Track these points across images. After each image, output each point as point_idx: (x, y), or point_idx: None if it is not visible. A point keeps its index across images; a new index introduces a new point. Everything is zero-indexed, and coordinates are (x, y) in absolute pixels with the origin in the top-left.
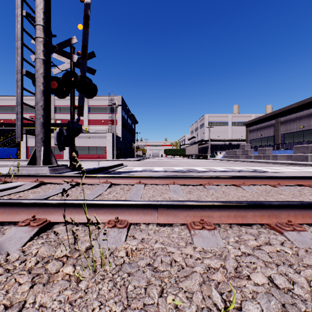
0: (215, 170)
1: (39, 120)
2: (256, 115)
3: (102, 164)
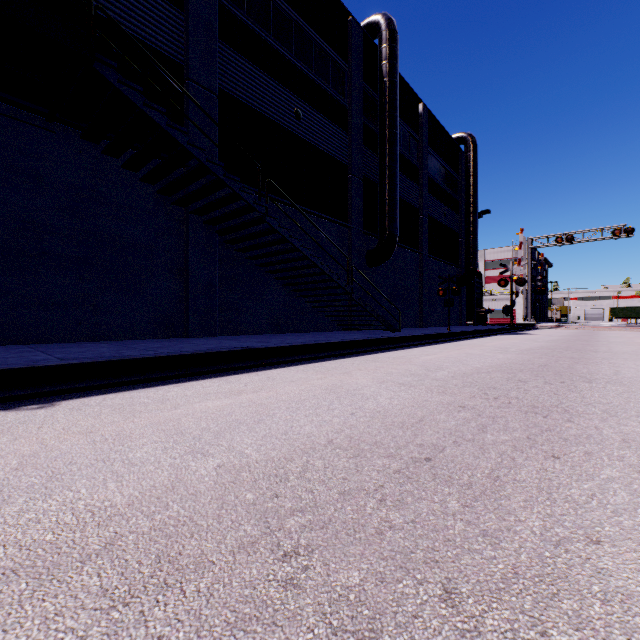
0: None
1: (529, 308)
2: None
3: None
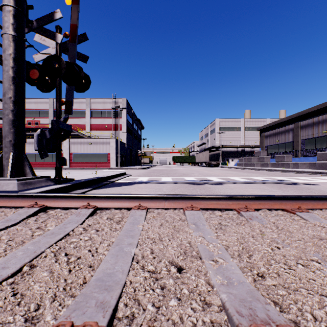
0: (233, 181)
1: (7, 116)
2: (270, 120)
3: (101, 173)
